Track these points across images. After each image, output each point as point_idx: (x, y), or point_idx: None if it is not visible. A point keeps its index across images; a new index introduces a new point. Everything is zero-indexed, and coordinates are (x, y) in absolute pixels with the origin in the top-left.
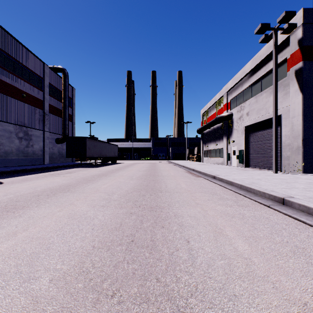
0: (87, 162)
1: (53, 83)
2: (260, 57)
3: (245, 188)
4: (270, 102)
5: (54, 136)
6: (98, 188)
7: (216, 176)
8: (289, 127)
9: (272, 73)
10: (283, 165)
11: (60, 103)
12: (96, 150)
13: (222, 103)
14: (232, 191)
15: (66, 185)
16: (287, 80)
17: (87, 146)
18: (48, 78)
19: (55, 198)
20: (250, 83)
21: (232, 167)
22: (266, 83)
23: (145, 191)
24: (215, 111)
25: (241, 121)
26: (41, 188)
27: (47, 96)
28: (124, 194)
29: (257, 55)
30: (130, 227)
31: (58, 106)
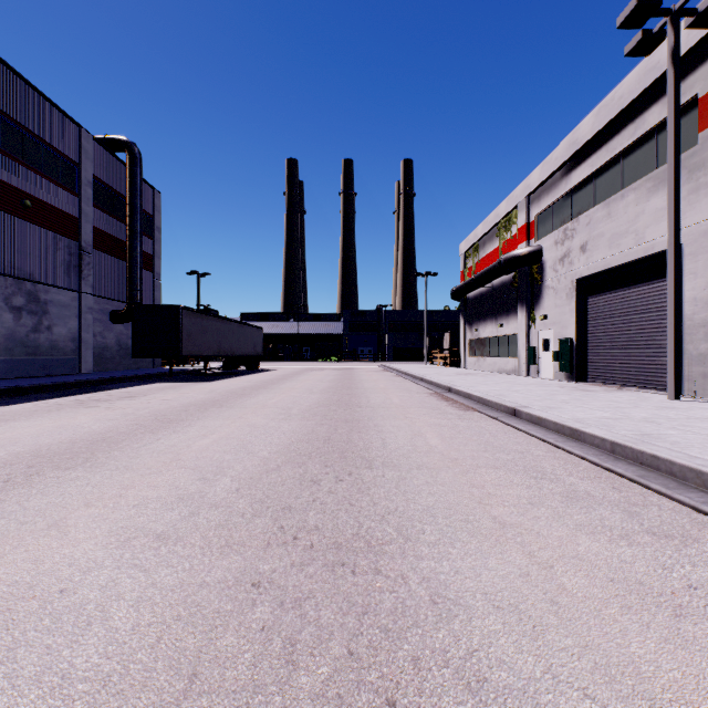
0: (188, 367)
1: (103, 177)
2: (621, 102)
3: (631, 455)
4: (647, 216)
5: (106, 305)
6: (182, 448)
7: (521, 411)
8: (705, 277)
9: (653, 140)
10: (689, 377)
11: (123, 227)
12: (207, 340)
13: (515, 226)
14: (587, 462)
15: (94, 437)
16: (701, 153)
17: (185, 330)
18: (90, 165)
19: (20, 494)
20: (590, 170)
21: (547, 383)
22: (636, 168)
23: (321, 465)
24: (498, 244)
25: (567, 265)
26: (13, 448)
27: (89, 207)
28: (255, 475)
29: (613, 96)
30: (231, 707)
31: (118, 234)
